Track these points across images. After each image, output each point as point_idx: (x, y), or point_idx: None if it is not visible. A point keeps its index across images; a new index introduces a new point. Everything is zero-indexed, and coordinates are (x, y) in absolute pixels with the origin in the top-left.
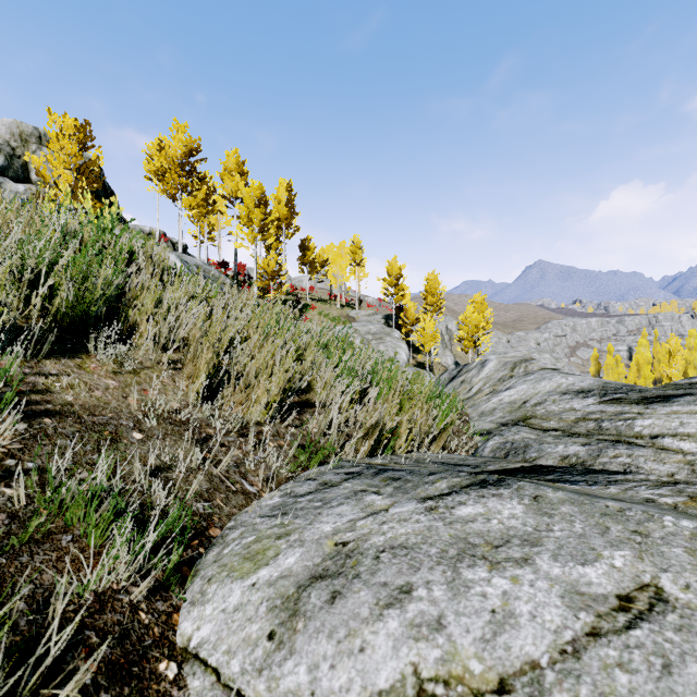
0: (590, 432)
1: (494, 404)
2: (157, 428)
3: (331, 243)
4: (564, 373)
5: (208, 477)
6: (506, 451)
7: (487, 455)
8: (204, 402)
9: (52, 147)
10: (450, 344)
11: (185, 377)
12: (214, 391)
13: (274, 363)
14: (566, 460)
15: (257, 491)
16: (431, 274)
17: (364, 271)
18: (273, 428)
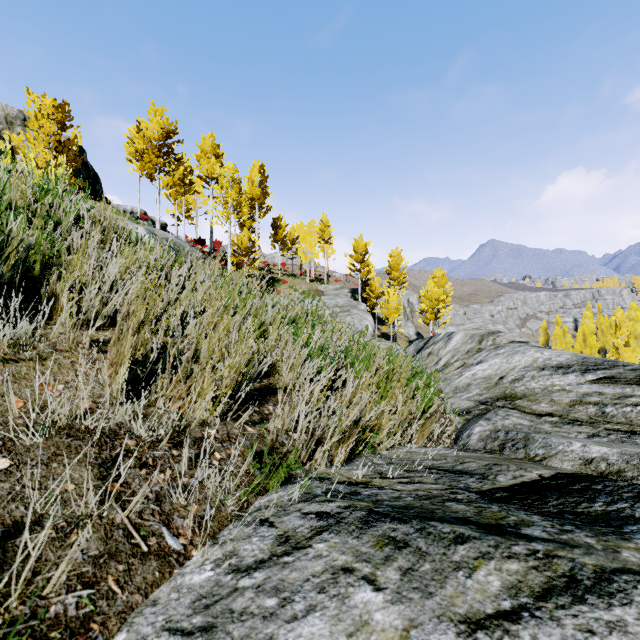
0: (594, 419)
1: (468, 379)
2: (42, 446)
3: (301, 222)
4: (536, 346)
5: (104, 531)
6: (501, 442)
7: (475, 444)
8: (131, 397)
9: (31, 126)
10: (411, 316)
11: (108, 364)
12: (149, 380)
13: (231, 342)
14: (592, 465)
15: (183, 547)
16: (395, 251)
17: (332, 248)
18: (223, 429)
